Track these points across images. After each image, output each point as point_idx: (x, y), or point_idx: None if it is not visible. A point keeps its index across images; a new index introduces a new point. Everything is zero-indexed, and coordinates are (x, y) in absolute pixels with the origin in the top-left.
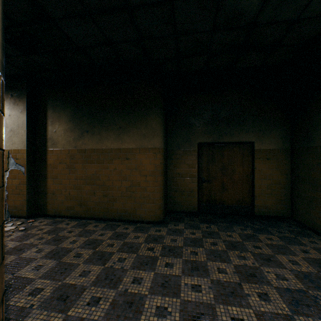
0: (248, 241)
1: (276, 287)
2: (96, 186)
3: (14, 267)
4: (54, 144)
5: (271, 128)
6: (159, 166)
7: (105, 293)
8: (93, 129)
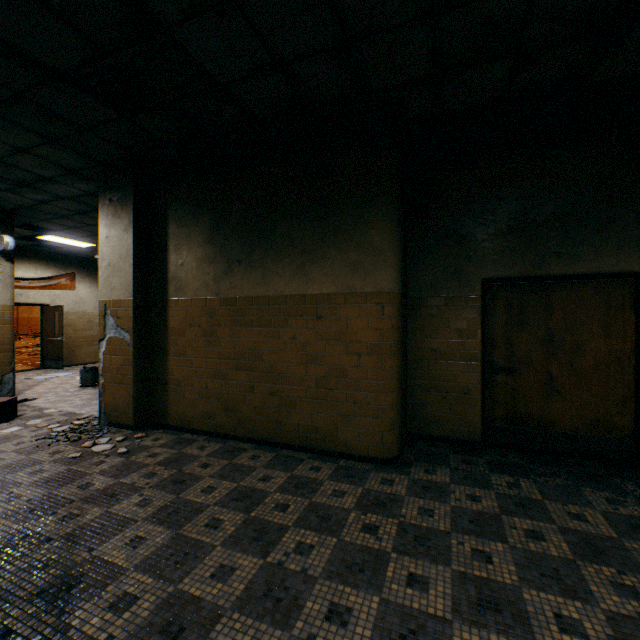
0: (637, 538)
1: None
2: (255, 374)
3: (95, 534)
4: (180, 289)
5: None
6: (388, 333)
7: (262, 636)
8: (250, 255)
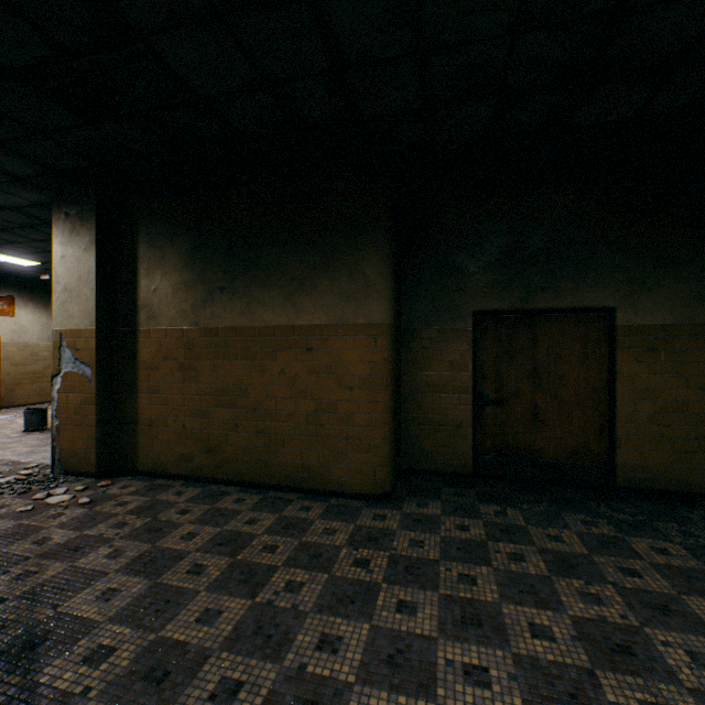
0: (605, 553)
1: (694, 691)
2: (239, 411)
3: (60, 591)
4: (152, 318)
5: (660, 274)
6: (381, 366)
7: (253, 670)
8: (234, 282)
